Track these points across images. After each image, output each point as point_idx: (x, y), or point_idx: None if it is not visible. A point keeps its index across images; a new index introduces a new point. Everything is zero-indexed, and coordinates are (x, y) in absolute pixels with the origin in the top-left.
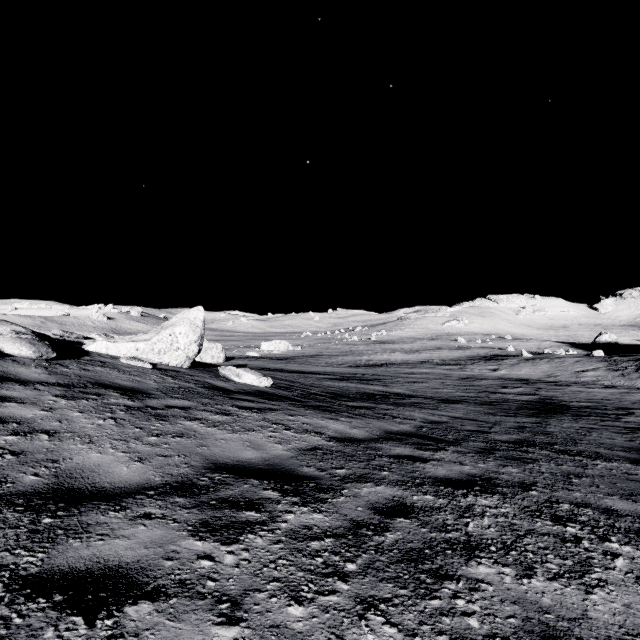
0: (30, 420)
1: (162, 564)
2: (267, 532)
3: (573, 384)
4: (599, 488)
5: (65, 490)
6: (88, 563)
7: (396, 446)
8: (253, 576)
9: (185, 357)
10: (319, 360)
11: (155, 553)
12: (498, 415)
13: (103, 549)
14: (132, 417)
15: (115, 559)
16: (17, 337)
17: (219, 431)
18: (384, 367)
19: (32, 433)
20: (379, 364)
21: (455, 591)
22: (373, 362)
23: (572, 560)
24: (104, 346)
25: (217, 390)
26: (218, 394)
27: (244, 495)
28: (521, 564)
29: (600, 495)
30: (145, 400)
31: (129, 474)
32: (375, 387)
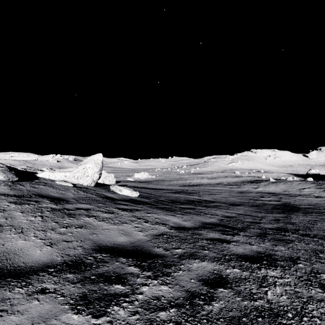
0: None
1: None
2: (128, 303)
3: (298, 195)
4: None
5: None
6: None
7: (210, 232)
8: None
9: (92, 180)
10: (164, 182)
11: None
12: (262, 212)
13: None
14: (53, 215)
15: None
16: None
17: (105, 224)
18: (198, 186)
19: None
20: (195, 185)
21: None
22: (192, 184)
23: None
24: (47, 174)
25: (108, 198)
26: (108, 201)
27: (115, 271)
28: None
29: None
30: (64, 205)
31: (40, 255)
32: (194, 197)
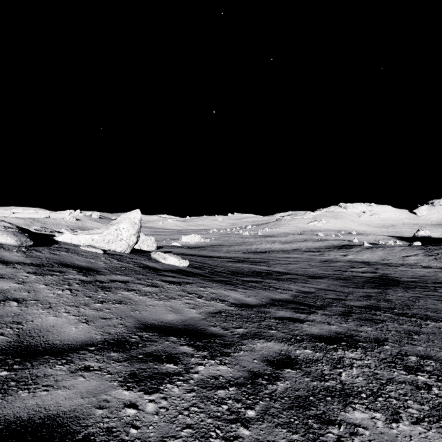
0: (5, 291)
1: (94, 413)
2: (182, 382)
3: (401, 265)
4: (435, 343)
5: (23, 347)
6: (31, 413)
7: (279, 310)
8: (170, 423)
9: (127, 245)
10: (222, 248)
11: (89, 402)
12: (350, 287)
13: (46, 399)
14: (84, 288)
15: (54, 408)
16: (5, 230)
17: (149, 299)
18: (267, 253)
19: (5, 301)
20: (264, 251)
21: (338, 435)
22: (259, 250)
23: (428, 405)
24: (69, 237)
25: (149, 269)
26: (149, 272)
27: (165, 350)
28: (388, 409)
29: (437, 349)
30: (95, 276)
31: (76, 333)
32: (262, 267)
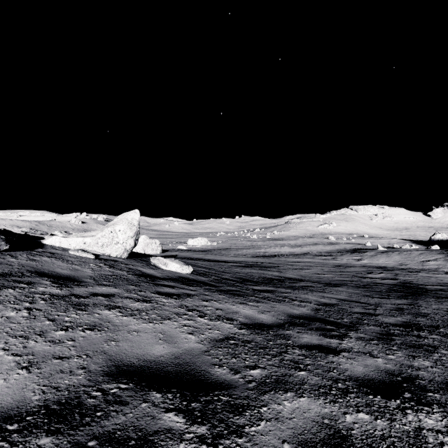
0: None
1: None
2: None
3: (421, 271)
4: None
5: None
6: None
7: (303, 333)
8: None
9: (123, 249)
10: (229, 252)
11: None
12: (375, 297)
13: None
14: (50, 307)
15: None
16: None
17: (134, 321)
18: (277, 257)
19: None
20: (273, 255)
21: None
22: (268, 253)
23: None
24: (58, 240)
25: (145, 277)
26: (145, 280)
27: (138, 424)
28: None
29: None
30: (73, 288)
31: (0, 391)
32: (272, 273)
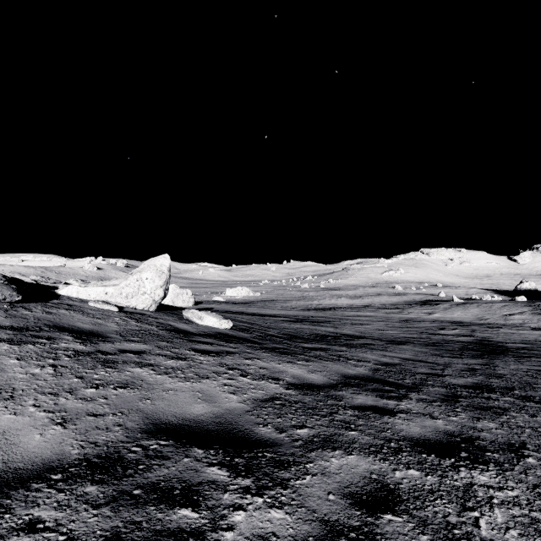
0: None
1: None
2: None
3: (503, 326)
4: None
5: None
6: None
7: (357, 394)
8: None
9: (151, 301)
10: (275, 304)
11: None
12: (445, 356)
13: None
14: (76, 364)
15: None
16: None
17: (170, 379)
18: (332, 310)
19: None
20: (328, 308)
21: None
22: (322, 306)
23: None
24: (75, 290)
25: (178, 332)
26: (178, 336)
27: (181, 477)
28: None
29: None
30: (98, 344)
31: (39, 445)
32: (326, 329)
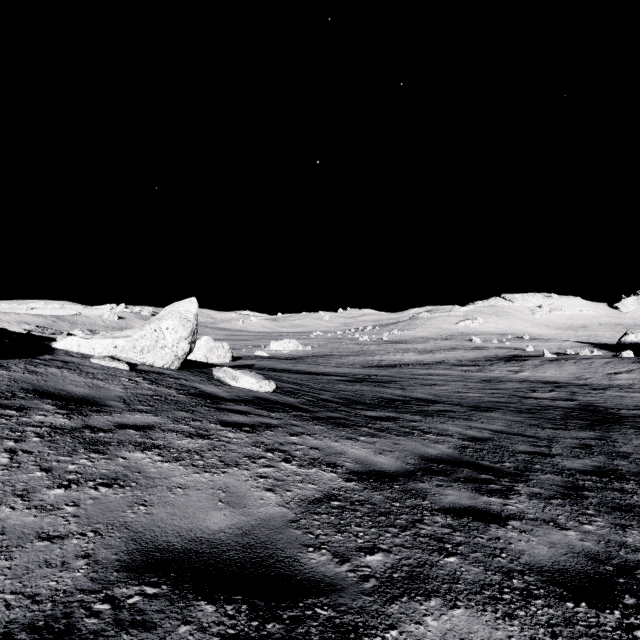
0: None
1: None
2: None
3: (609, 388)
4: None
5: None
6: None
7: (445, 487)
8: None
9: (173, 356)
10: (329, 360)
11: None
12: (546, 427)
13: None
14: (47, 447)
15: None
16: None
17: (181, 469)
18: (398, 368)
19: None
20: (392, 365)
21: None
22: (386, 362)
23: None
24: (75, 343)
25: (204, 398)
26: (203, 403)
27: None
28: None
29: None
30: (89, 416)
31: None
32: (393, 391)
